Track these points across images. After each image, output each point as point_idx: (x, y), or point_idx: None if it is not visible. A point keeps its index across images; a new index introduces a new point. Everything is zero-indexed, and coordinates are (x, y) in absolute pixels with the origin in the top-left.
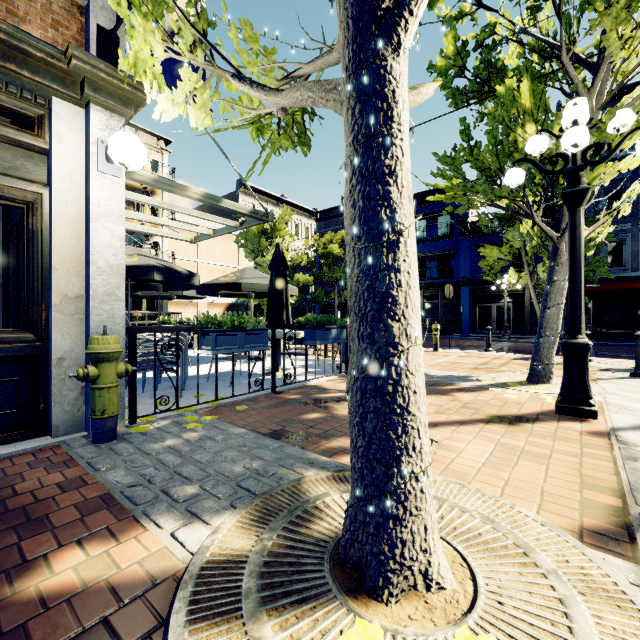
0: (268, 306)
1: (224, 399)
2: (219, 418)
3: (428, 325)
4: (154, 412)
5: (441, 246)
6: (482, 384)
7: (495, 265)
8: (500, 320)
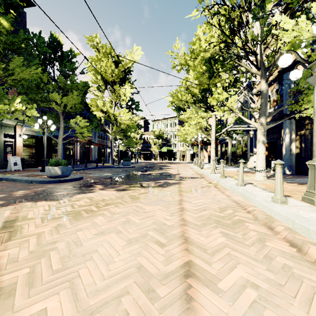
0: None
1: None
2: None
3: None
4: None
5: None
6: None
7: None
8: None
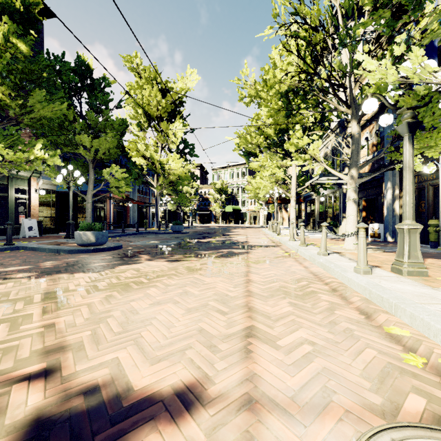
0: None
1: None
2: None
3: None
4: None
5: None
6: None
7: None
8: None
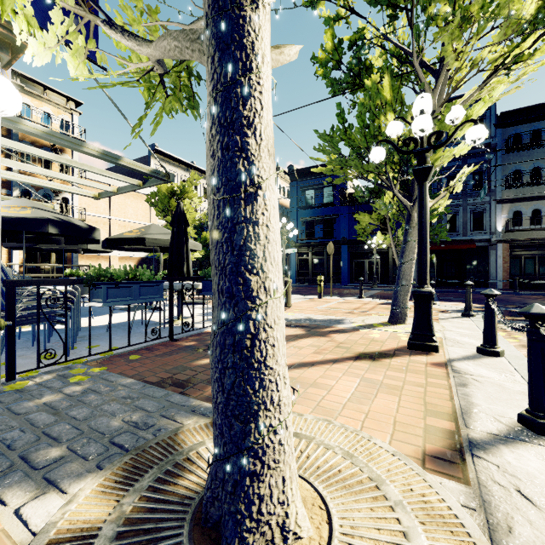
0: (169, 260)
1: (119, 349)
2: (110, 369)
3: (316, 277)
4: (37, 367)
5: (326, 212)
6: (354, 326)
7: (367, 228)
8: (371, 272)
